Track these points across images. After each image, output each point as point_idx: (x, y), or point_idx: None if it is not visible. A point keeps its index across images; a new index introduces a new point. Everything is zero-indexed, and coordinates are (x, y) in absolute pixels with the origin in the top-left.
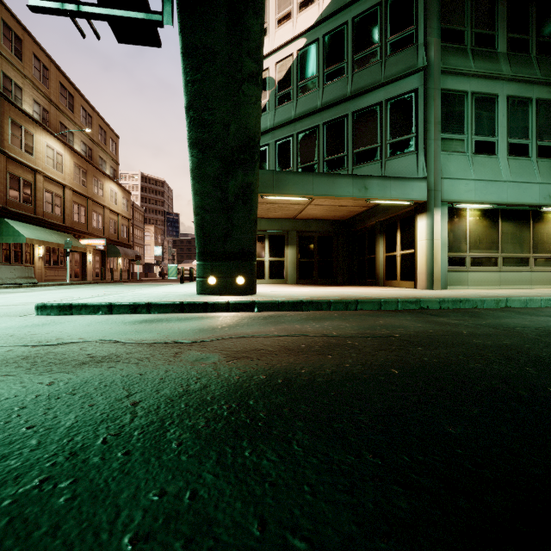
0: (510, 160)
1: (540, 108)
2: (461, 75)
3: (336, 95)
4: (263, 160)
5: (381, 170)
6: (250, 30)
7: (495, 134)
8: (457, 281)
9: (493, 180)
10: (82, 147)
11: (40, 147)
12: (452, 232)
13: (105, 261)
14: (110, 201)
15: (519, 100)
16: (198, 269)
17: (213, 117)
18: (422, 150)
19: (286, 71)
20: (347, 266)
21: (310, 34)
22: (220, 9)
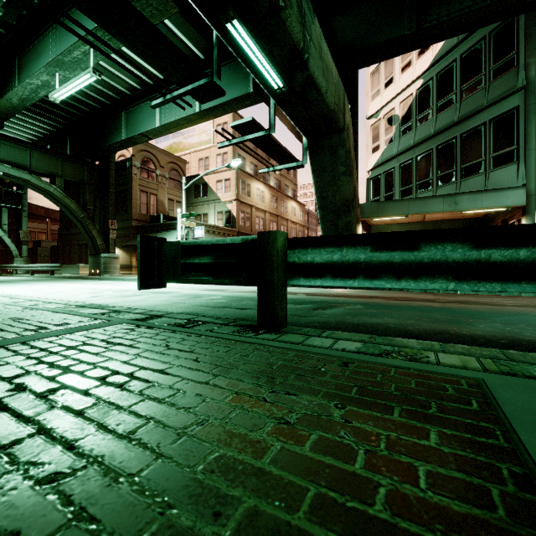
0: None
1: None
2: None
3: (446, 123)
4: (390, 180)
5: (485, 180)
6: (340, 155)
7: None
8: None
9: None
10: (274, 181)
11: (253, 191)
12: None
13: None
14: (291, 215)
15: None
16: None
17: (327, 194)
18: (522, 160)
19: (407, 108)
20: None
21: (426, 75)
22: (326, 151)
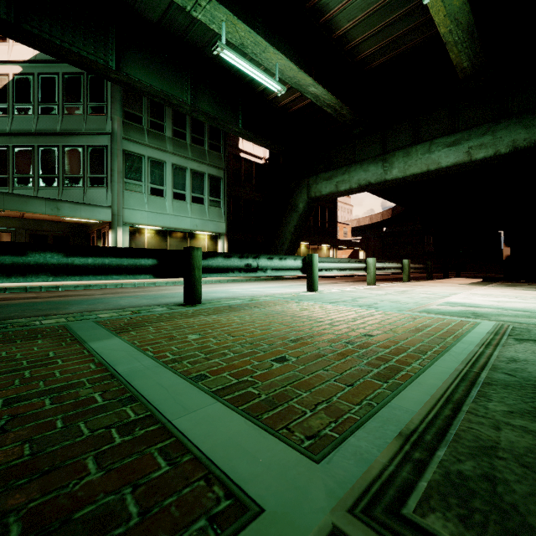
0: (174, 202)
1: (193, 174)
2: (140, 144)
3: (49, 128)
4: None
5: (84, 194)
6: None
7: (164, 185)
8: None
9: (161, 213)
10: None
11: None
12: (135, 242)
13: None
14: None
15: (180, 167)
16: None
17: None
18: (110, 187)
19: (1, 86)
20: None
21: (26, 66)
22: None
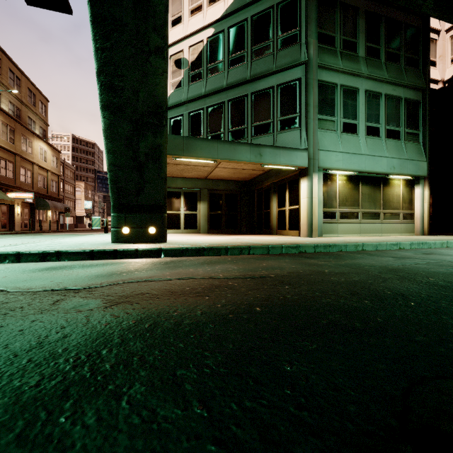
0: (367, 139)
1: (387, 101)
2: (332, 70)
3: (238, 78)
4: (179, 128)
5: (274, 141)
6: (155, 8)
7: (357, 118)
8: (330, 230)
9: (355, 153)
10: (10, 107)
11: None
12: (326, 192)
13: (34, 213)
14: (39, 159)
15: (373, 94)
16: (113, 220)
17: (123, 83)
18: (304, 127)
19: (197, 54)
20: (249, 218)
21: (217, 25)
22: None
